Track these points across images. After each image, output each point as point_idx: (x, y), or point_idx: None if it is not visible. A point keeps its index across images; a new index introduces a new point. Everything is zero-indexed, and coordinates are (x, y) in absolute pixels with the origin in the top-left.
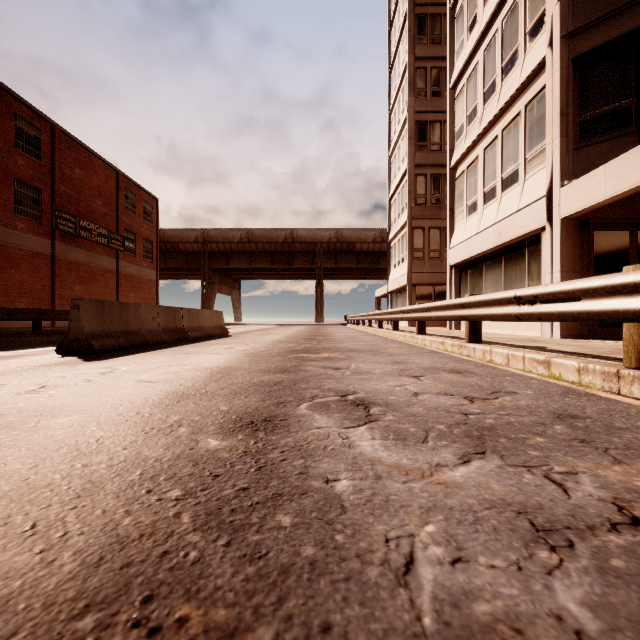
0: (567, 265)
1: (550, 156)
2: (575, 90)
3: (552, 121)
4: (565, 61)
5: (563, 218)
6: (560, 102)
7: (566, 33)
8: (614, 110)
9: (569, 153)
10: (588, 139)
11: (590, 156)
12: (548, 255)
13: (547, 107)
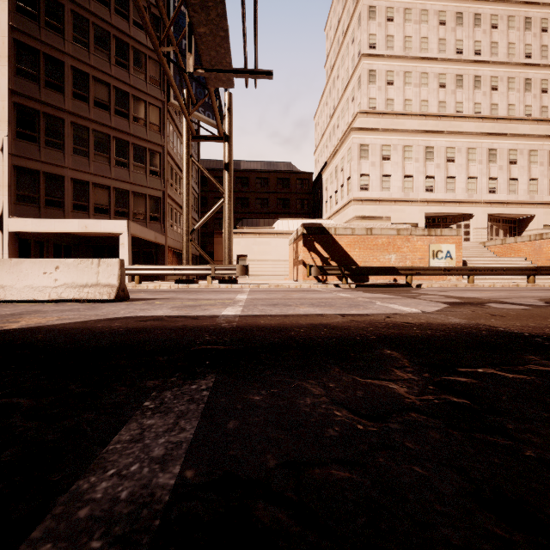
0: (11, 252)
1: (2, 201)
2: (15, 179)
3: (4, 186)
4: (11, 164)
5: (10, 231)
6: (9, 181)
7: (11, 153)
8: (31, 195)
9: (12, 204)
10: (21, 202)
11: (22, 209)
12: (1, 245)
13: (0, 178)
